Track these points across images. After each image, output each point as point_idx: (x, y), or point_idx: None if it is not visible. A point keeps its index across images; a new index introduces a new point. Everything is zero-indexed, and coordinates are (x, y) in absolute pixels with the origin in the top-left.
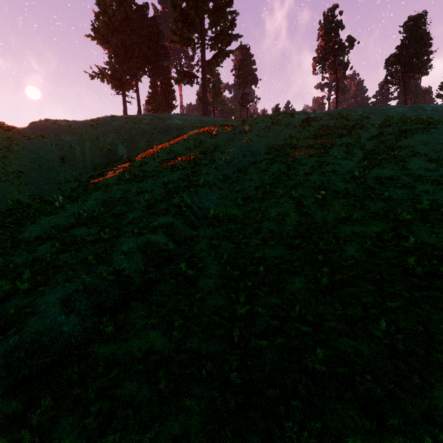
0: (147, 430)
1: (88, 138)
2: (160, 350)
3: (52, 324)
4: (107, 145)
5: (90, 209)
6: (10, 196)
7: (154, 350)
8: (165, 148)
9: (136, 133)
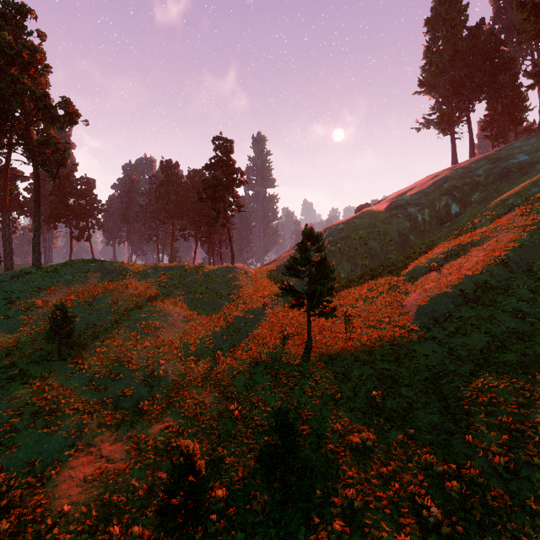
0: (475, 330)
1: (426, 206)
2: (482, 316)
3: (437, 304)
4: (441, 207)
5: (437, 261)
6: (389, 255)
7: (479, 316)
8: (499, 202)
9: (468, 189)
